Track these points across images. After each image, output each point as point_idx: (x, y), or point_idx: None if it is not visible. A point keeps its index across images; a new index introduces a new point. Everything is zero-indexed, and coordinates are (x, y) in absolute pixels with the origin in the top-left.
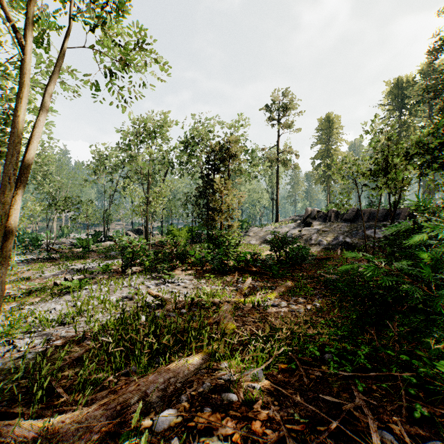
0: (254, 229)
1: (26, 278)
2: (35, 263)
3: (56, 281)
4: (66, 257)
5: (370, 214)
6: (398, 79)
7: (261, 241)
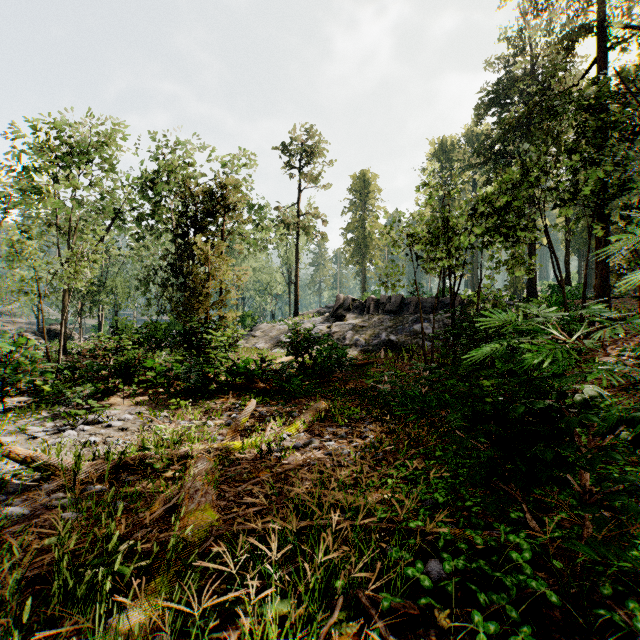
0: (263, 326)
1: None
2: None
3: None
4: None
5: (417, 304)
6: (443, 139)
7: (273, 344)
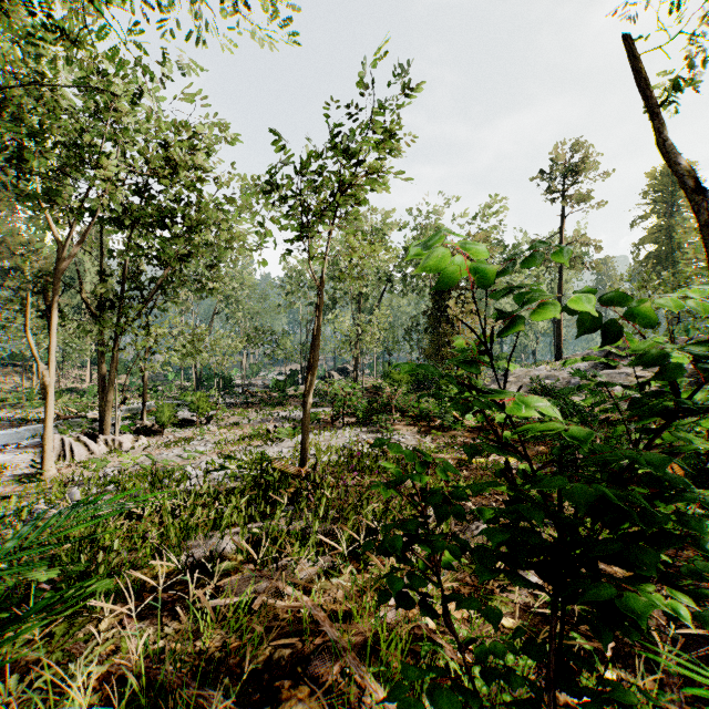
0: (517, 371)
1: (235, 423)
2: (235, 408)
3: (268, 427)
4: (264, 402)
5: None
6: None
7: (525, 391)
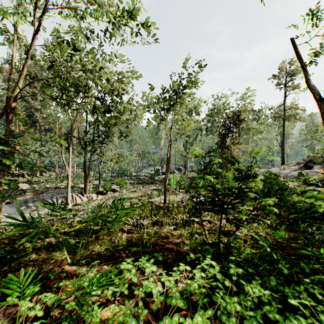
0: (261, 170)
1: (134, 191)
2: (134, 185)
3: (148, 193)
4: (145, 182)
5: None
6: None
7: None
